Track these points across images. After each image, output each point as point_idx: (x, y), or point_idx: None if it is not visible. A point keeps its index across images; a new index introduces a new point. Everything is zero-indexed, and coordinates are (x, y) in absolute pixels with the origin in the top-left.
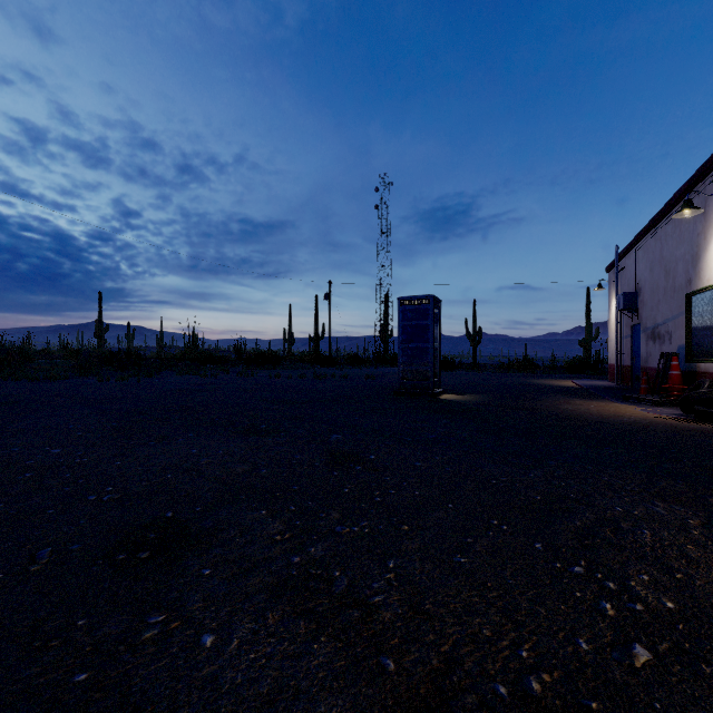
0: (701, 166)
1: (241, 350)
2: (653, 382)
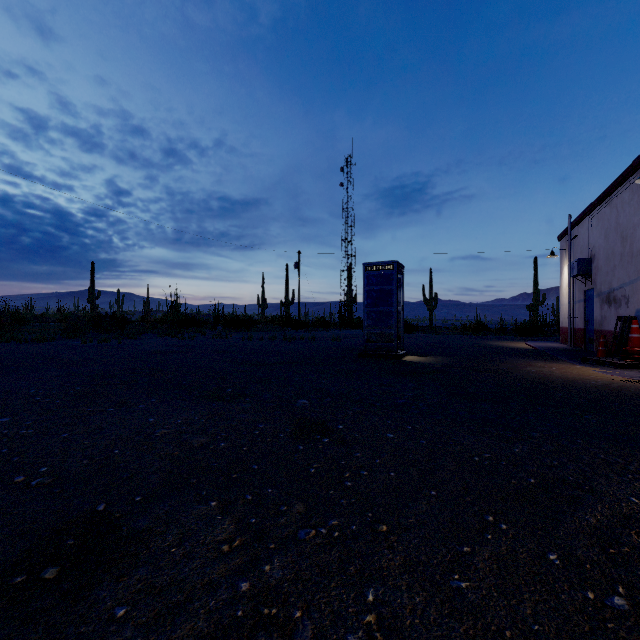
0: None
1: (218, 314)
2: (608, 344)
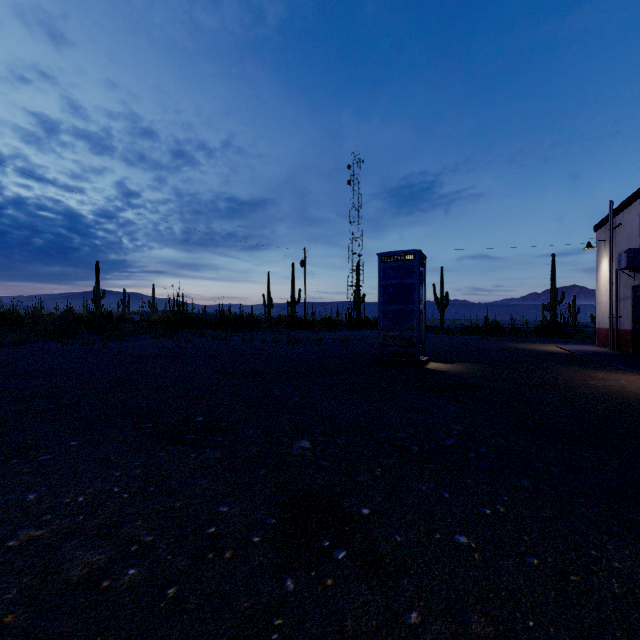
0: None
1: (222, 314)
2: None
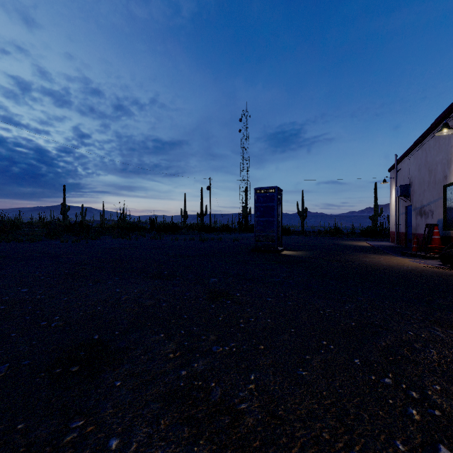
0: None
1: (153, 222)
2: (420, 243)
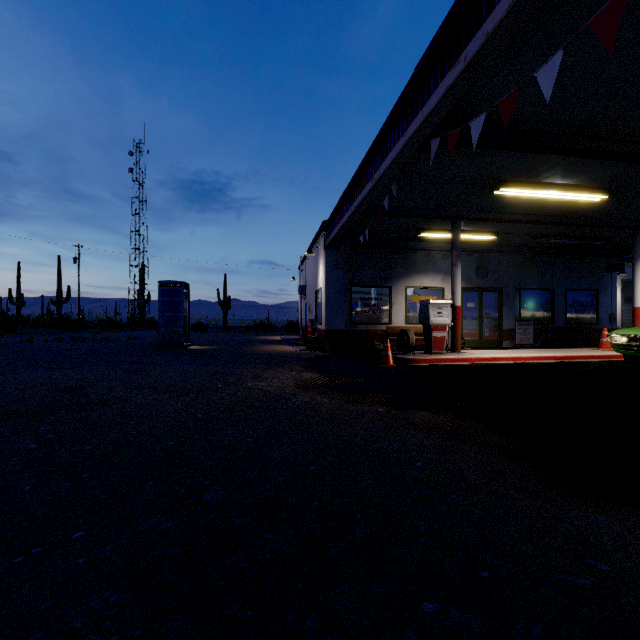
0: (317, 232)
1: None
2: None
